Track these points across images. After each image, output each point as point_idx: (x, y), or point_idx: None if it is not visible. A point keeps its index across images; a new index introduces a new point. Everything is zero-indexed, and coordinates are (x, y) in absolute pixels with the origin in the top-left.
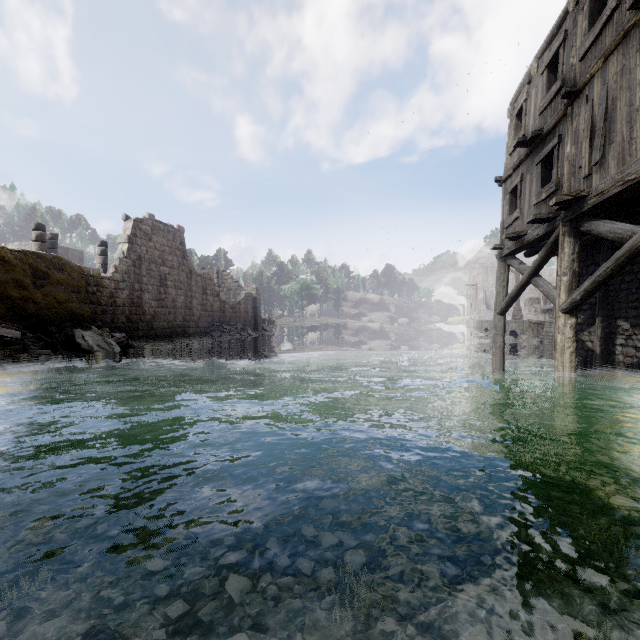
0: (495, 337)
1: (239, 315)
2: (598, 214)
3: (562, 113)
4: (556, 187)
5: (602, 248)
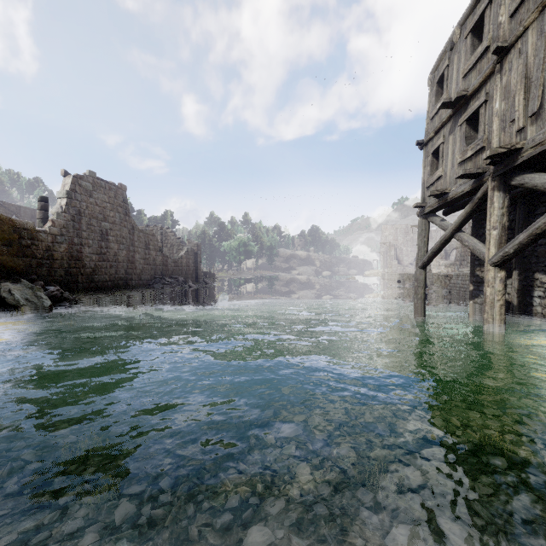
0: (417, 289)
1: (181, 268)
2: (523, 170)
3: (490, 71)
4: (483, 144)
5: (519, 206)
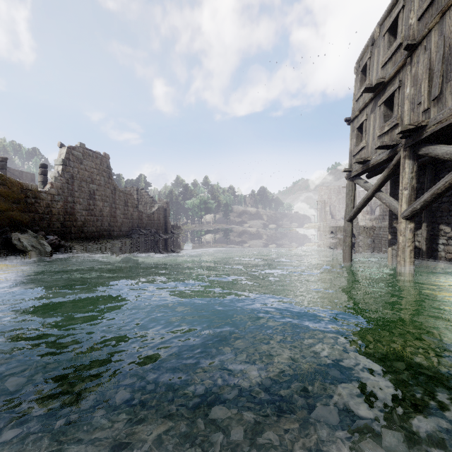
0: (345, 238)
1: (153, 222)
2: (429, 142)
3: (402, 63)
4: (397, 121)
5: (427, 170)
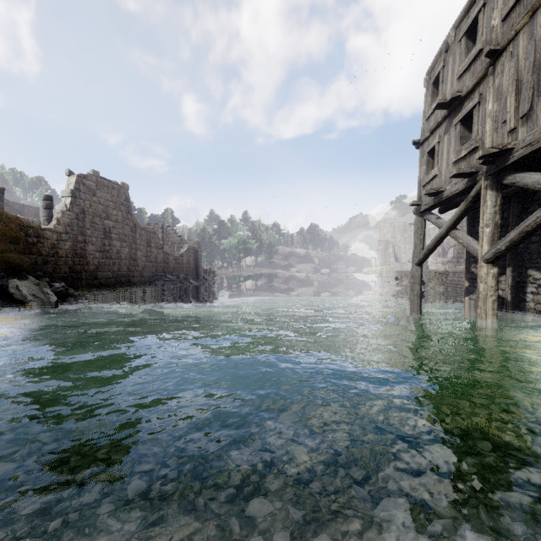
0: (413, 285)
1: (182, 266)
2: (516, 170)
3: (483, 73)
4: (477, 144)
5: (513, 204)
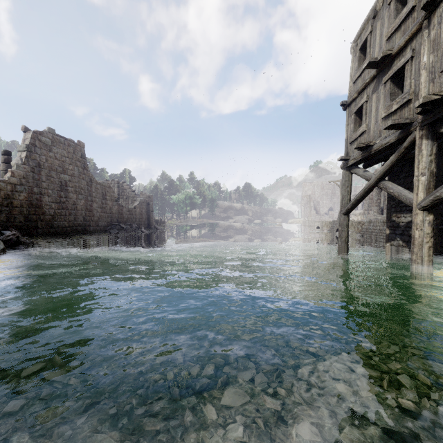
0: (341, 233)
1: (135, 216)
2: None
3: (417, 28)
4: (410, 96)
5: None
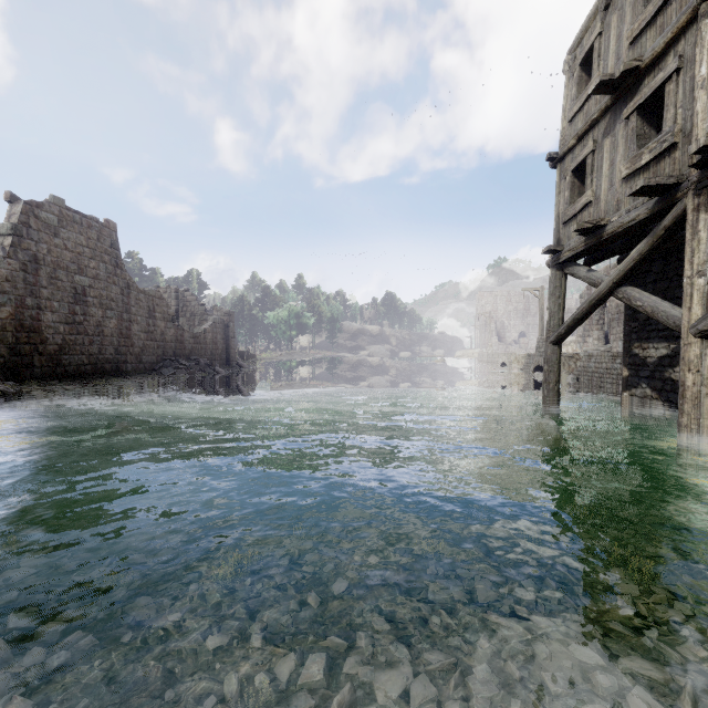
0: (547, 375)
1: (204, 347)
2: None
3: (688, 17)
4: (675, 138)
5: None
